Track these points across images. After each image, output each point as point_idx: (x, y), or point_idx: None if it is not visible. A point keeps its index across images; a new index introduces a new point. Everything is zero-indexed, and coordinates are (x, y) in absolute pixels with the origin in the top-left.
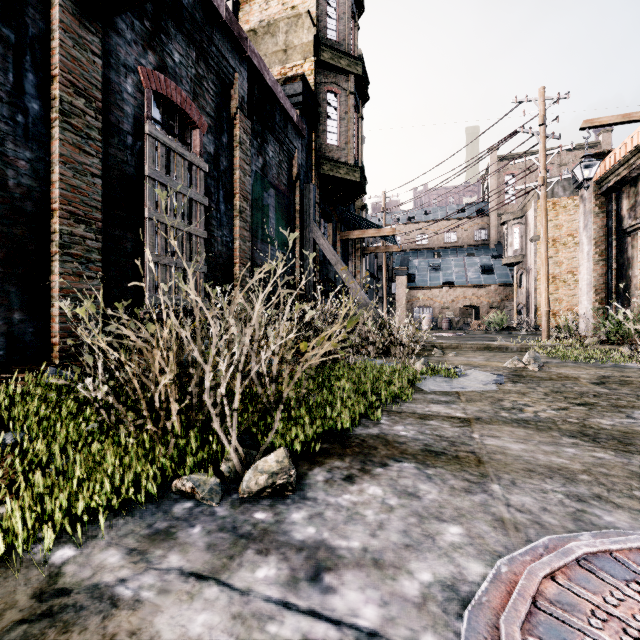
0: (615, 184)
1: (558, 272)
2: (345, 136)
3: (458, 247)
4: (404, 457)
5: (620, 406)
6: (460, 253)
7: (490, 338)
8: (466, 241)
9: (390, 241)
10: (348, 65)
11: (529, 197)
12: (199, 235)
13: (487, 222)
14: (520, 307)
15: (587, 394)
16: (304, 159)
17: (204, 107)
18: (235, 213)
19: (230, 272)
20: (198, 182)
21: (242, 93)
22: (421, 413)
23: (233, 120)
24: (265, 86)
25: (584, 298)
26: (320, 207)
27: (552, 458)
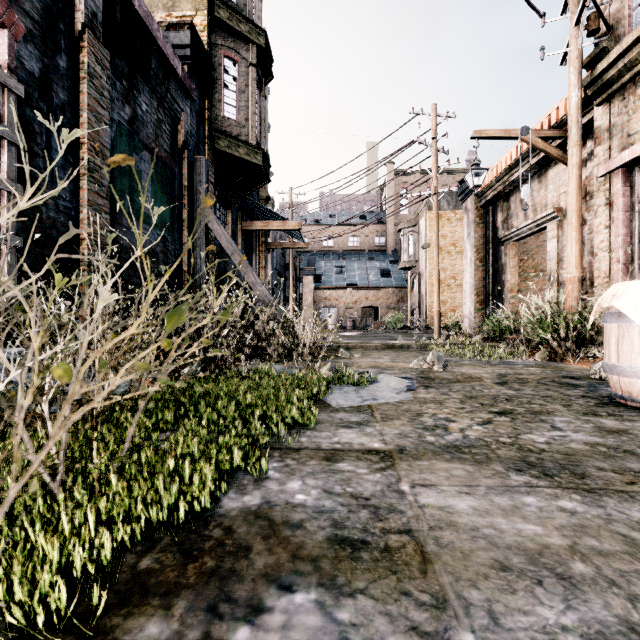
0: (492, 198)
1: (444, 277)
2: (246, 112)
3: (360, 251)
4: (297, 571)
5: (537, 412)
6: (362, 257)
7: (390, 337)
8: (367, 246)
9: (296, 237)
10: (249, 32)
11: (421, 208)
12: (5, 188)
13: (385, 230)
14: (413, 308)
15: (499, 398)
16: (194, 127)
17: (19, 0)
18: (81, 170)
19: (73, 251)
20: (5, 108)
21: (93, 7)
22: (328, 448)
23: (78, 40)
24: (134, 14)
25: (468, 300)
26: (216, 189)
27: (518, 524)
